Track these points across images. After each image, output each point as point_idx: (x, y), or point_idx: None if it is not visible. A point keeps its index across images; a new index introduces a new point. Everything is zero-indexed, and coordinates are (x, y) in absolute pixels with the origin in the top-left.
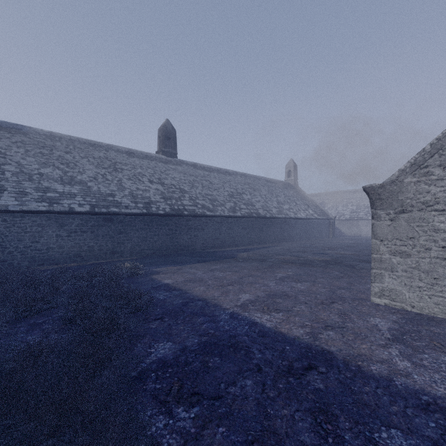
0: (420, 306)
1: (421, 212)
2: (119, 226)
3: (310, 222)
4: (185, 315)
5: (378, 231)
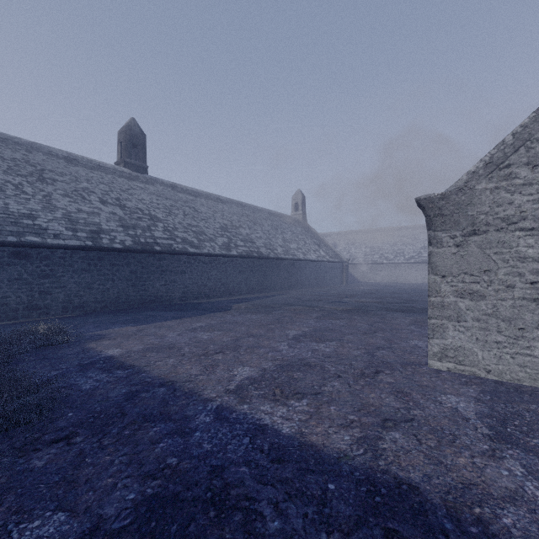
0: (499, 370)
1: (500, 232)
2: (42, 266)
3: (322, 265)
4: (125, 422)
5: (438, 263)
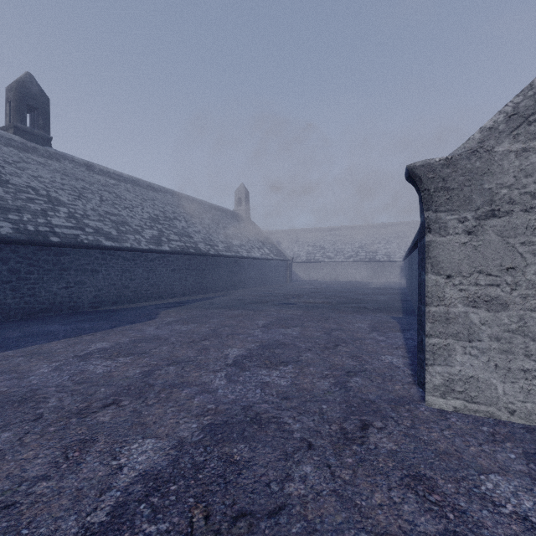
0: (527, 410)
1: (529, 213)
2: None
3: (266, 263)
4: None
5: (441, 257)
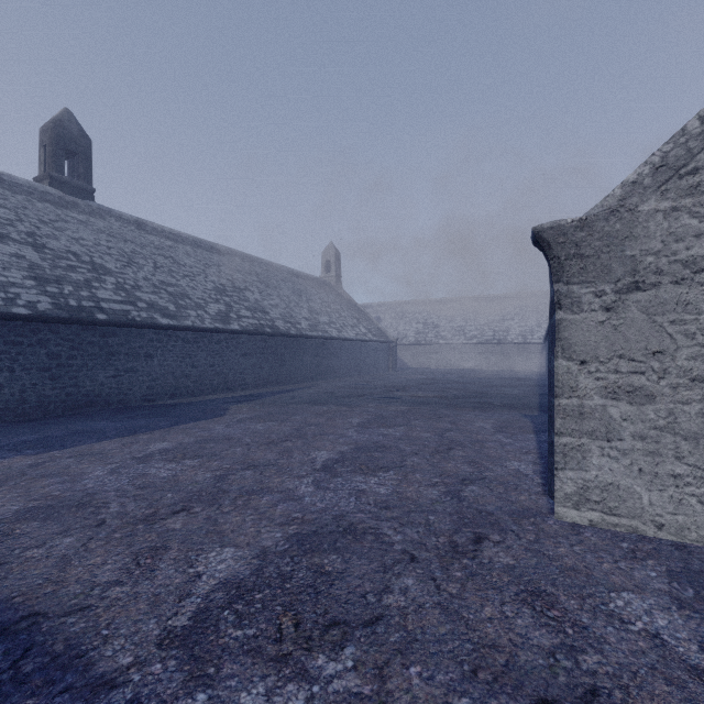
0: (678, 523)
1: (681, 286)
2: None
3: (362, 346)
4: None
5: (574, 339)
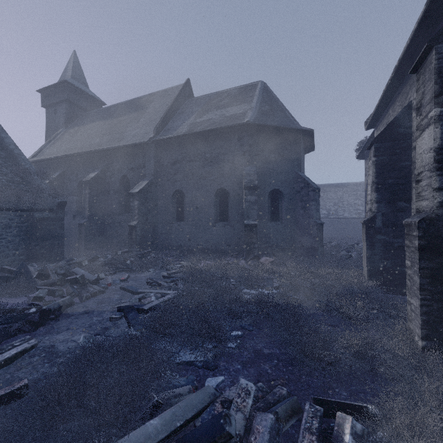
0: None
1: None
2: None
3: None
4: None
5: None
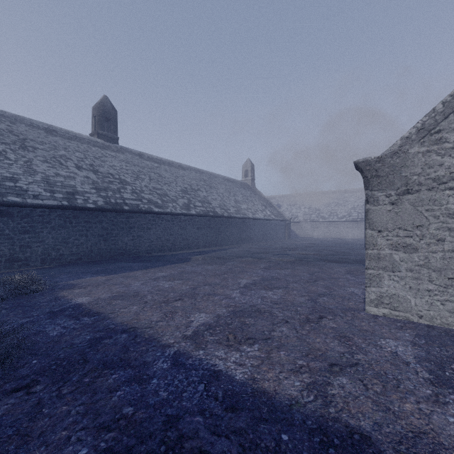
0: (430, 315)
1: (431, 191)
2: (22, 223)
3: (268, 223)
4: (86, 369)
5: (374, 219)
